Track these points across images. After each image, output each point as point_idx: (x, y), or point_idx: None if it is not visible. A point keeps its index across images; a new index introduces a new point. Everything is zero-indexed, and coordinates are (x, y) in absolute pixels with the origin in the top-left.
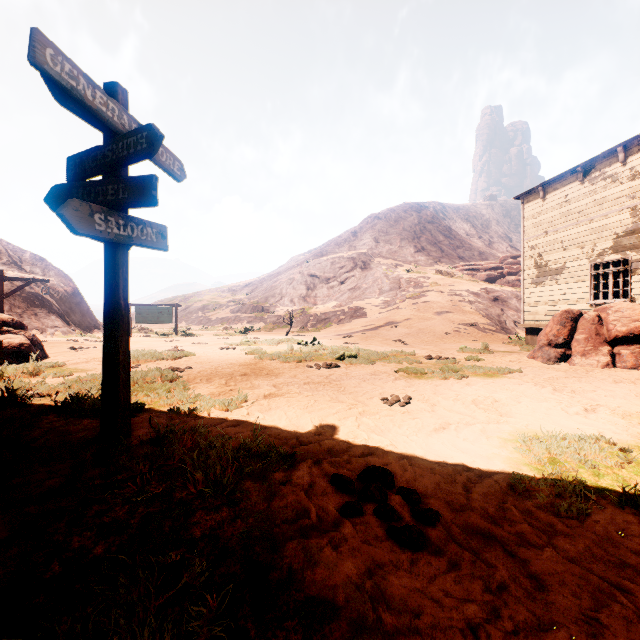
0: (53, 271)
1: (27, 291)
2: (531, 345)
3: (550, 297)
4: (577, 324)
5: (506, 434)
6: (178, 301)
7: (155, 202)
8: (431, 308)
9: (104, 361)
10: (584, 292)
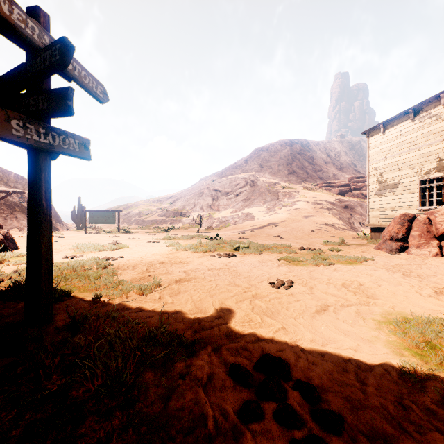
0: None
1: (10, 200)
2: (374, 239)
3: (388, 204)
4: (412, 224)
5: (378, 316)
6: (122, 208)
7: (70, 111)
8: (300, 213)
9: (27, 255)
10: (414, 201)
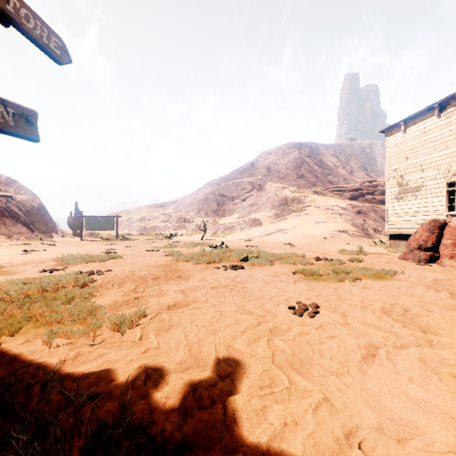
0: (23, 190)
1: None
2: (394, 247)
3: (410, 209)
4: (443, 231)
5: (455, 368)
6: (123, 214)
7: None
8: (311, 219)
9: None
10: (440, 205)
